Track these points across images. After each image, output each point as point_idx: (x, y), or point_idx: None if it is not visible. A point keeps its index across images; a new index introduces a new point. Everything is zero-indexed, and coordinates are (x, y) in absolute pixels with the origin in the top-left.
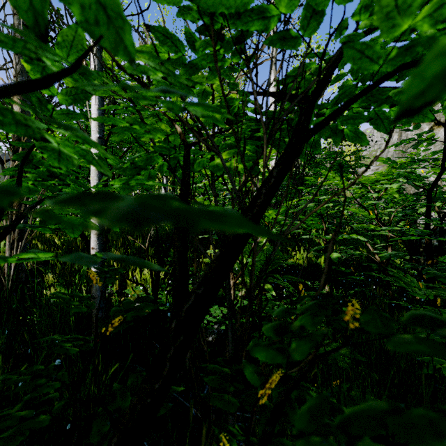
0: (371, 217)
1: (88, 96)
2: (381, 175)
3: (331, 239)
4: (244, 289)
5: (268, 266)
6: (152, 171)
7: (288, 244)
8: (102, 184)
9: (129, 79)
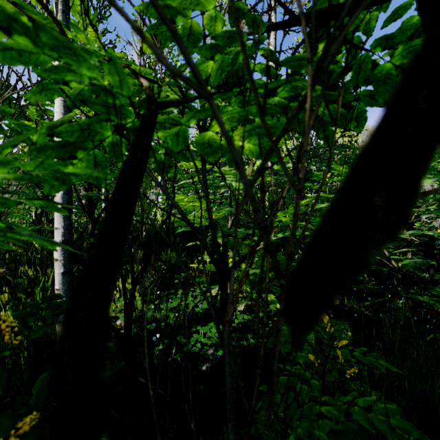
0: None
1: None
2: None
3: None
4: (244, 301)
5: None
6: (99, 154)
7: None
8: None
9: None
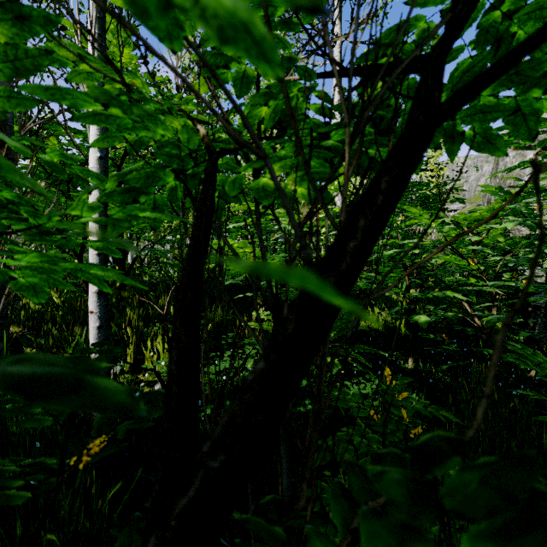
0: (471, 267)
1: (38, 64)
2: (488, 212)
3: (501, 325)
4: None
5: (348, 354)
6: (159, 198)
7: (357, 302)
8: (59, 215)
9: (149, 84)
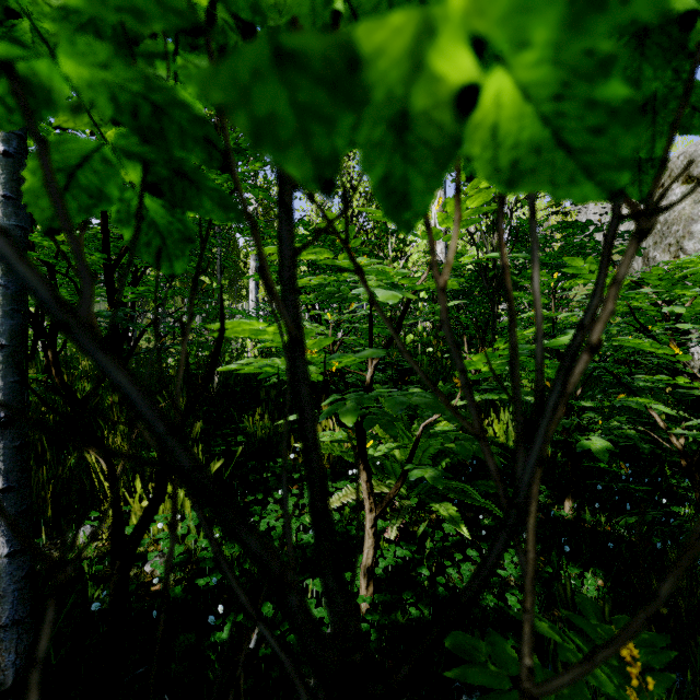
0: (679, 358)
1: None
2: None
3: None
4: (396, 521)
5: None
6: None
7: None
8: None
9: None
